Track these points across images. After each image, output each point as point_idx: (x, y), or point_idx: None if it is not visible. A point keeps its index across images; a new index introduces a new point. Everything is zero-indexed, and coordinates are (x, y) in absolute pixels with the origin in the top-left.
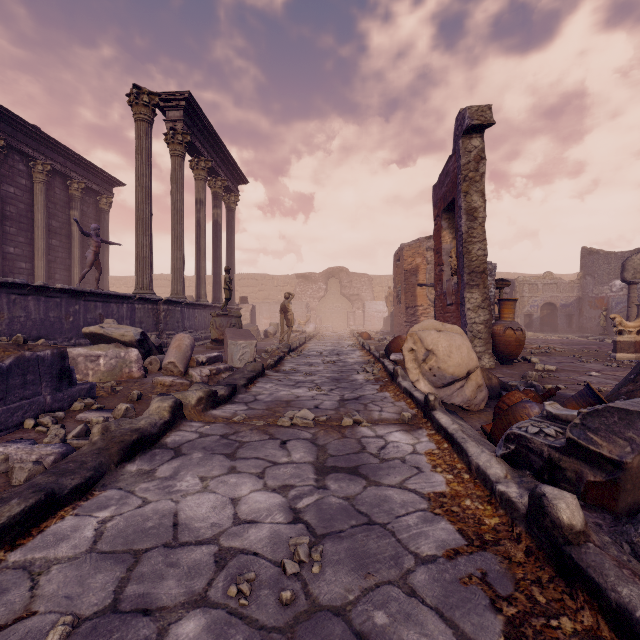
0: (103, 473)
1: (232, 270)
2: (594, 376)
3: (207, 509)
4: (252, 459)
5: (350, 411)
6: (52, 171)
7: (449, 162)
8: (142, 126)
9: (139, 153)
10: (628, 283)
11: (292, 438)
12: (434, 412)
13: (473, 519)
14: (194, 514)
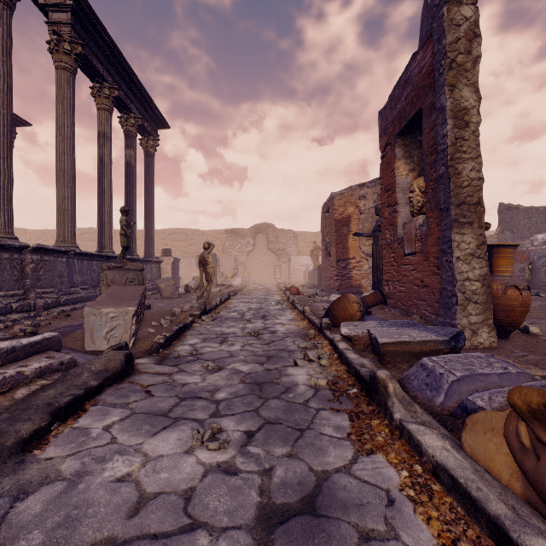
0: None
1: (150, 220)
2: None
3: None
4: None
5: None
6: None
7: (411, 64)
8: None
9: None
10: None
11: None
12: None
13: None
14: None
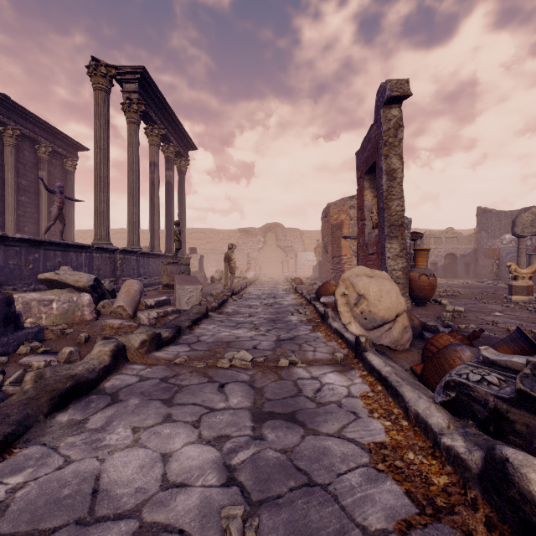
0: (29, 426)
1: (183, 224)
2: (498, 316)
3: (134, 469)
4: (189, 405)
5: (286, 351)
6: (21, 136)
7: (371, 130)
8: (100, 94)
9: (97, 118)
10: (518, 236)
11: (230, 381)
12: (366, 353)
13: (419, 477)
14: (118, 476)
